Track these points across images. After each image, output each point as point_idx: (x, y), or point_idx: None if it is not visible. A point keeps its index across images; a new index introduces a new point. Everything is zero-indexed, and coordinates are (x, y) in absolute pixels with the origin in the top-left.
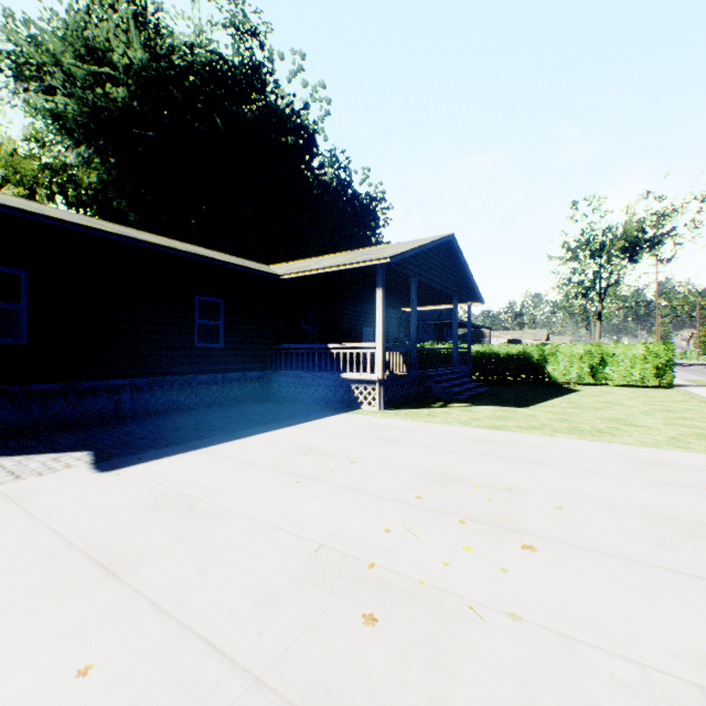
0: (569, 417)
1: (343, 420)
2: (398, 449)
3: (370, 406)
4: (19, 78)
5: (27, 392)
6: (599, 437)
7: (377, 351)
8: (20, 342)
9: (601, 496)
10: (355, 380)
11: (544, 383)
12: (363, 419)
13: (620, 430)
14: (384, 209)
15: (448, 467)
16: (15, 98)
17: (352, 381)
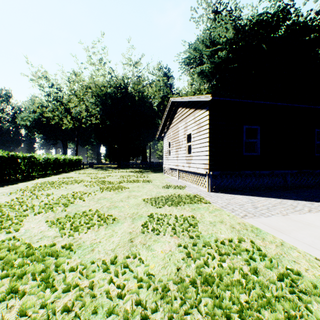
0: None
1: None
2: None
3: None
4: (190, 65)
5: (258, 173)
6: None
7: None
8: (257, 154)
9: None
10: None
11: None
12: None
13: None
14: None
15: None
16: (187, 72)
17: None
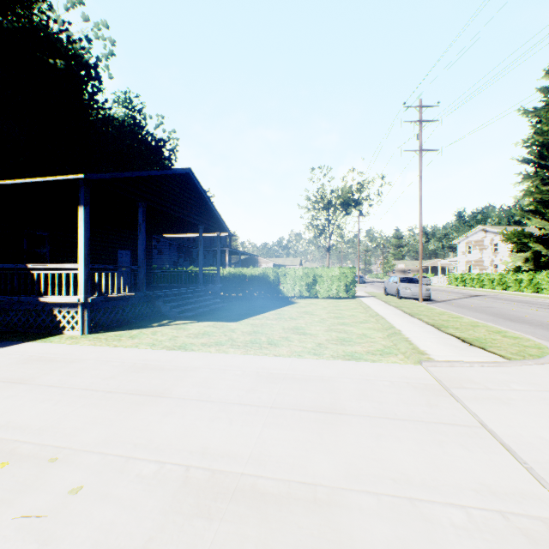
0: (262, 329)
1: (5, 354)
2: (1, 397)
3: (73, 331)
4: None
5: None
6: (263, 349)
7: (80, 272)
8: None
9: (169, 447)
10: (58, 303)
11: (279, 297)
12: (37, 349)
13: (287, 340)
14: (170, 150)
15: (25, 422)
16: None
17: (55, 304)
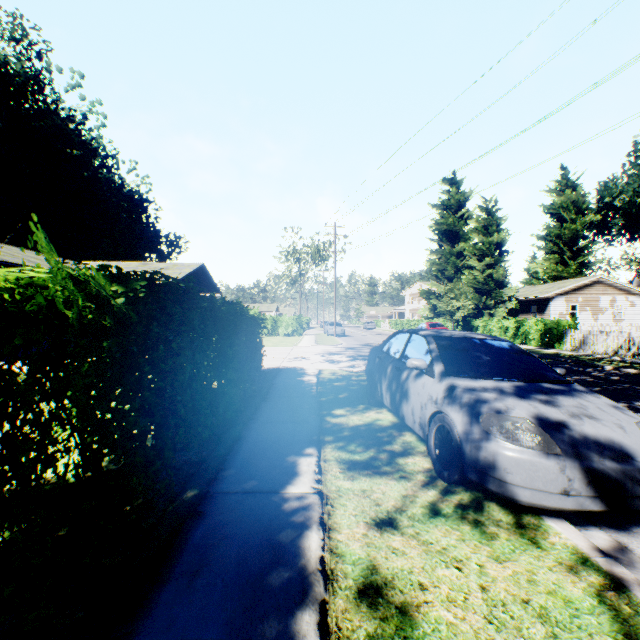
0: None
1: None
2: None
3: None
4: None
5: None
6: None
7: None
8: None
9: None
10: None
11: None
12: None
13: None
14: (155, 209)
15: None
16: None
17: None
